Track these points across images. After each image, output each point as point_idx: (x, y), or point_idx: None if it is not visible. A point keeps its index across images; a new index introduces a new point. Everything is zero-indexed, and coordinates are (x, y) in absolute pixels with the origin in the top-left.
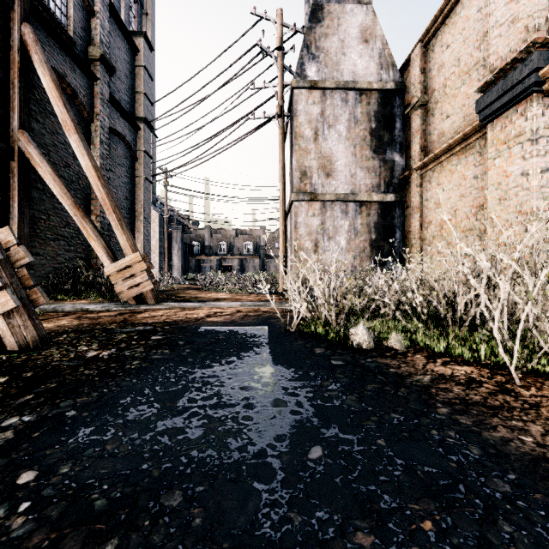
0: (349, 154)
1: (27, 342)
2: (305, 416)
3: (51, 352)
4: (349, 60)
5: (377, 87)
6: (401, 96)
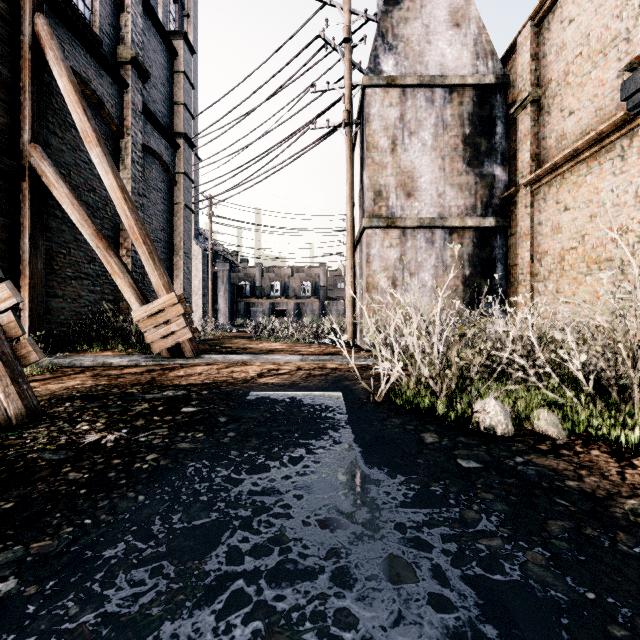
0: (436, 168)
1: (9, 416)
2: (465, 617)
3: (37, 432)
4: (436, 49)
5: (473, 81)
6: (503, 92)
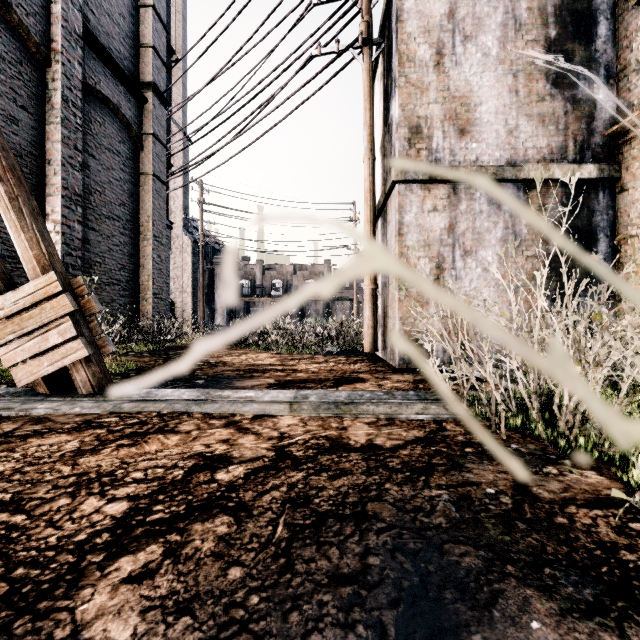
0: (504, 91)
1: None
2: None
3: None
4: None
5: None
6: None
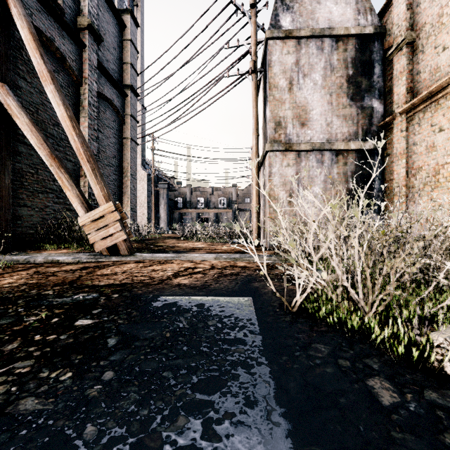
0: (325, 103)
1: None
2: None
3: None
4: (324, 8)
5: (355, 32)
6: (380, 40)
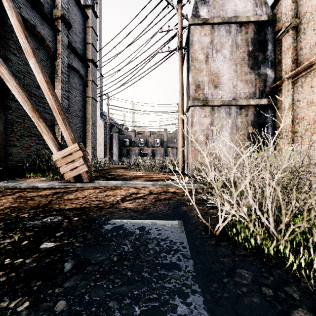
0: (232, 71)
1: None
2: None
3: None
4: (231, 2)
5: (254, 19)
6: (272, 25)
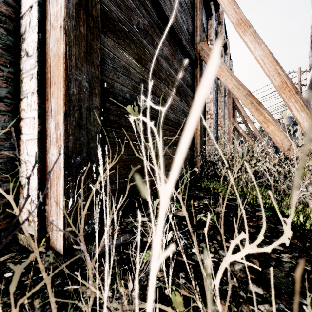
0: None
1: None
2: None
3: None
4: None
5: None
6: None
